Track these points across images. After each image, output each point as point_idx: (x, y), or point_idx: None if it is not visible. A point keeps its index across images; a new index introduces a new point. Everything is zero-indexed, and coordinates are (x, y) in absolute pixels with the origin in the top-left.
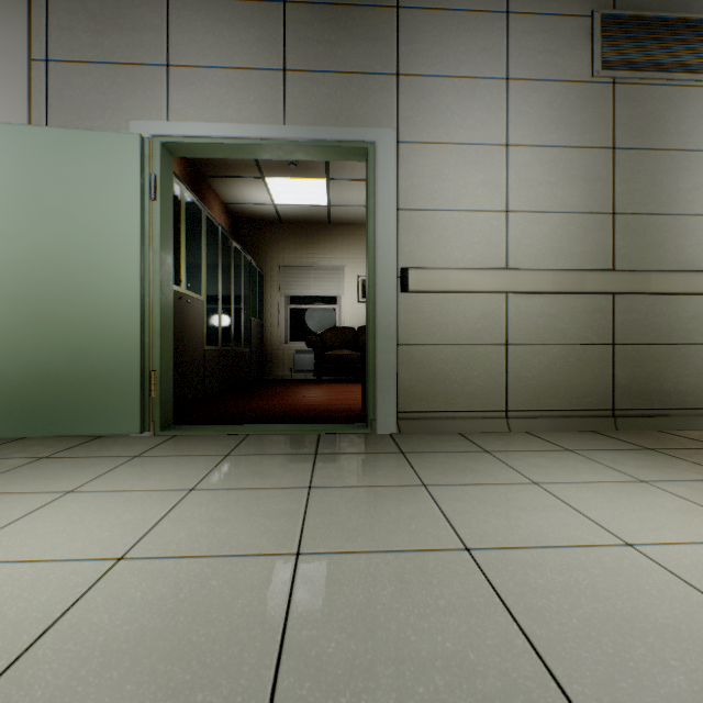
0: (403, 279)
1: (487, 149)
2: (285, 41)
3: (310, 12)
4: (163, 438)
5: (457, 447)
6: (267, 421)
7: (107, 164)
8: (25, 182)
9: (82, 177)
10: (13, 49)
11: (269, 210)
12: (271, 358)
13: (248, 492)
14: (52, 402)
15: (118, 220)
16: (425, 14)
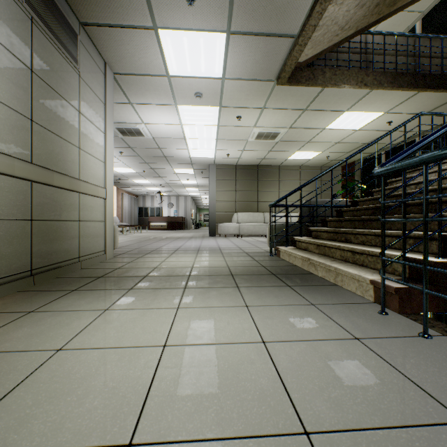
0: None
1: None
2: None
3: None
4: None
5: None
6: None
7: None
8: None
9: None
10: None
11: None
12: None
13: None
14: None
15: None
16: None
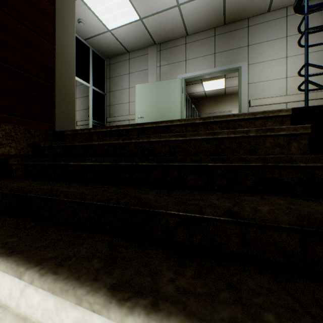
0: (249, 103)
1: (278, 60)
2: (214, 46)
3: (221, 36)
4: None
5: None
6: None
7: (173, 86)
8: (157, 94)
9: (168, 90)
10: (154, 66)
11: (202, 93)
12: None
13: None
14: None
15: (175, 99)
16: (257, 26)
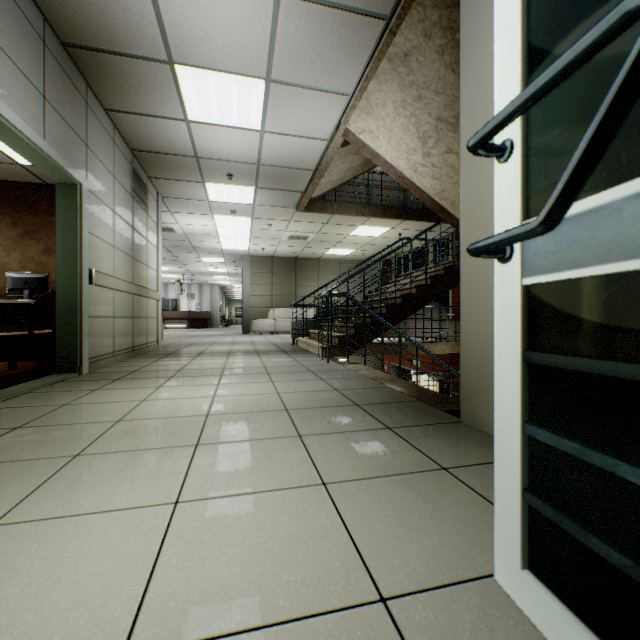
0: (93, 276)
1: (110, 210)
2: (45, 74)
3: (56, 66)
4: None
5: (136, 367)
6: None
7: None
8: None
9: None
10: None
11: None
12: None
13: (172, 381)
14: None
15: None
16: (95, 117)
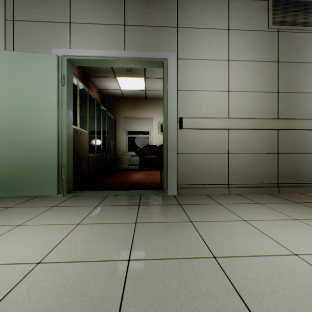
0: (180, 123)
1: (219, 62)
2: (124, 11)
3: None
4: (67, 197)
5: (205, 202)
6: (117, 188)
7: (41, 68)
8: (2, 77)
9: (29, 74)
10: None
11: (118, 92)
12: (119, 159)
13: (106, 225)
14: (15, 180)
15: (46, 95)
16: None
